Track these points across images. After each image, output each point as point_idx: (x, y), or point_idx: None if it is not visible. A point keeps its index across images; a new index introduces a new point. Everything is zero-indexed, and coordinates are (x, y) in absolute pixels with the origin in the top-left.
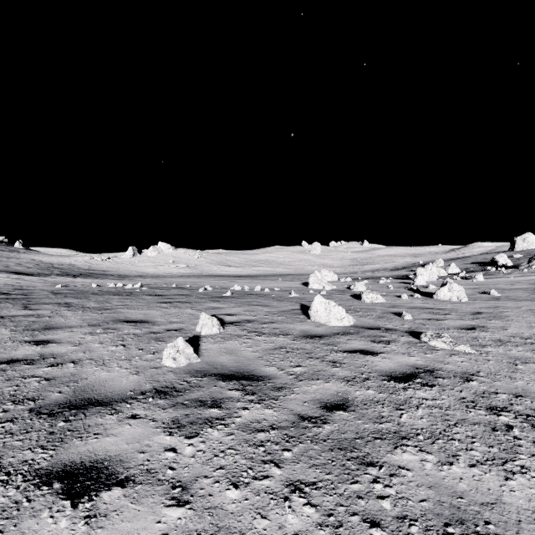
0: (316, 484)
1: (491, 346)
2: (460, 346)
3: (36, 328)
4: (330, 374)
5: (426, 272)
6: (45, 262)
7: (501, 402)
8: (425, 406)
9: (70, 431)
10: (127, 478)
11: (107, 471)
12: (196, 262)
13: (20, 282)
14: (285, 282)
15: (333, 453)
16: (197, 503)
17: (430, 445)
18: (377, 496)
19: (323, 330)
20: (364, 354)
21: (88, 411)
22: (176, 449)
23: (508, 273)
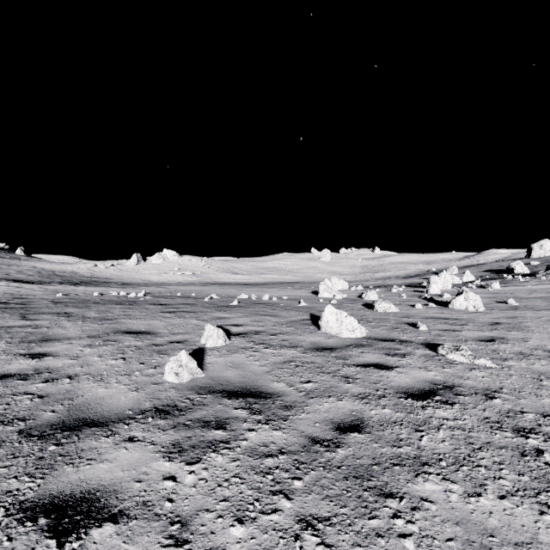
0: (330, 519)
1: (513, 359)
2: (480, 360)
3: (32, 340)
4: (343, 391)
5: (440, 280)
6: (47, 270)
7: (528, 423)
8: (447, 427)
9: (61, 456)
10: (121, 512)
11: (99, 503)
12: (202, 269)
13: (20, 290)
14: (294, 290)
15: (349, 482)
16: (198, 543)
17: (454, 473)
18: (398, 535)
19: (334, 342)
20: (379, 368)
21: (82, 433)
22: (176, 477)
23: (525, 281)
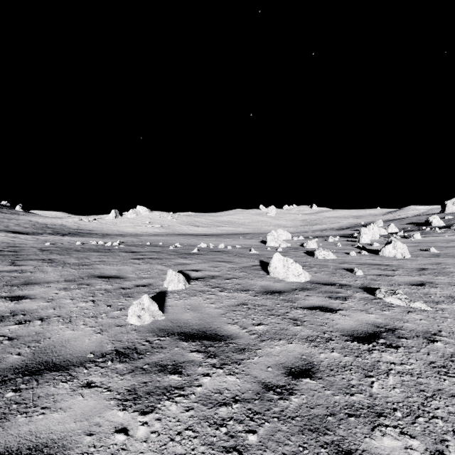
0: None
1: (445, 303)
2: (415, 303)
3: (15, 284)
4: (292, 334)
5: (369, 231)
6: (40, 223)
7: None
8: (395, 373)
9: (16, 404)
10: None
11: None
12: (168, 222)
13: (15, 240)
14: (245, 240)
15: (304, 436)
16: None
17: (411, 426)
18: None
19: (281, 286)
20: (324, 310)
21: (42, 378)
22: (128, 429)
23: (442, 232)
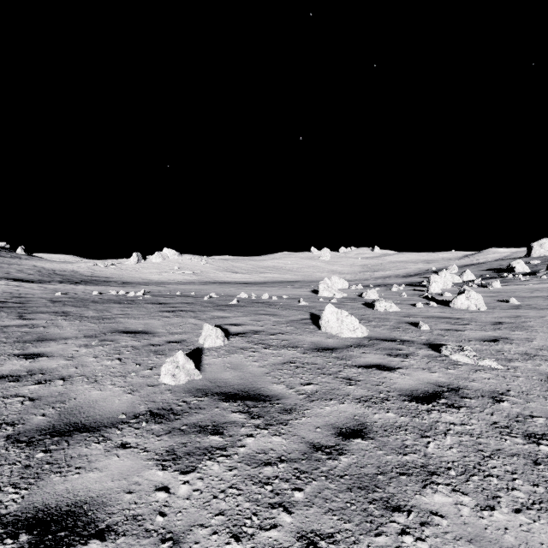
0: (333, 536)
1: (518, 360)
2: (485, 361)
3: (28, 340)
4: (345, 394)
5: (441, 279)
6: (47, 269)
7: (539, 428)
8: (454, 433)
9: (49, 464)
10: (108, 527)
11: (86, 517)
12: (201, 268)
13: (19, 289)
14: (294, 289)
15: (352, 494)
16: None
17: (464, 484)
18: None
19: (334, 342)
20: (381, 369)
21: (72, 439)
22: (169, 488)
23: (526, 280)
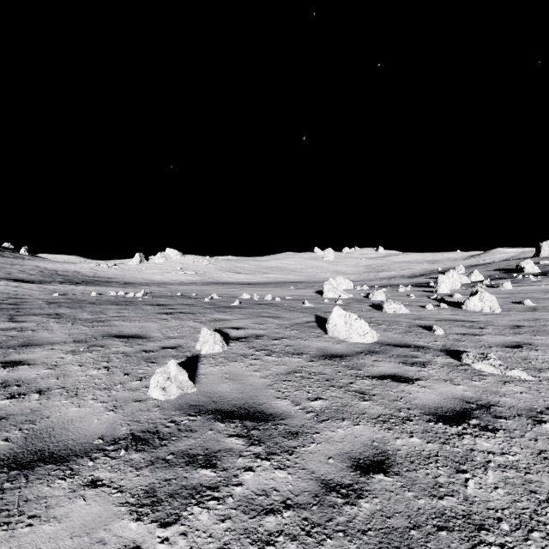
0: None
1: None
2: (513, 371)
3: (12, 345)
4: (359, 412)
5: (449, 279)
6: (49, 269)
7: None
8: (496, 466)
9: None
10: None
11: None
12: (204, 268)
13: (17, 290)
14: (297, 290)
15: None
16: None
17: (523, 544)
18: None
19: (343, 348)
20: (397, 380)
21: (33, 473)
22: None
23: (537, 281)
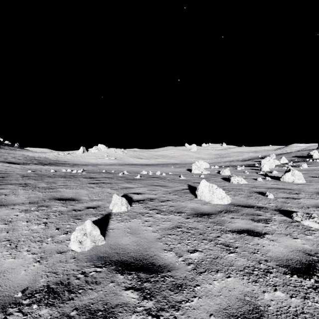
0: None
1: None
2: None
3: None
4: (228, 264)
5: (268, 162)
6: (30, 156)
7: None
8: None
9: None
10: None
11: None
12: (120, 156)
13: (7, 168)
14: (175, 168)
15: None
16: None
17: None
18: None
19: (208, 208)
20: (251, 234)
21: None
22: None
23: None
